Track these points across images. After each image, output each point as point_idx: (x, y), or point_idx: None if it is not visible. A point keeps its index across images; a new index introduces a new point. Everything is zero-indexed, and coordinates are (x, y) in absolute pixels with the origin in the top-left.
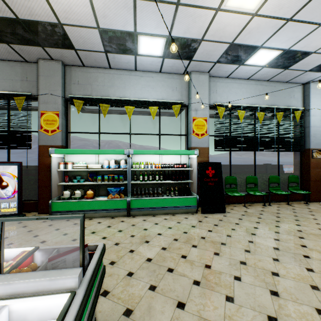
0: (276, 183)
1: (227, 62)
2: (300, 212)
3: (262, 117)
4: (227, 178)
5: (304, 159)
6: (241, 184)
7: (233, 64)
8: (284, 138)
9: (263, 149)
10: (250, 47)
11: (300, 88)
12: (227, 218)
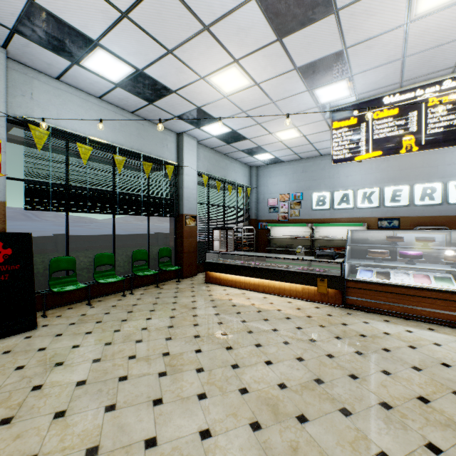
0: (144, 260)
1: (43, 44)
2: (164, 297)
3: (122, 163)
4: (57, 261)
5: (178, 227)
6: (91, 268)
7: (59, 55)
8: (154, 198)
9: (125, 212)
10: (78, 34)
11: (174, 137)
12: (31, 341)
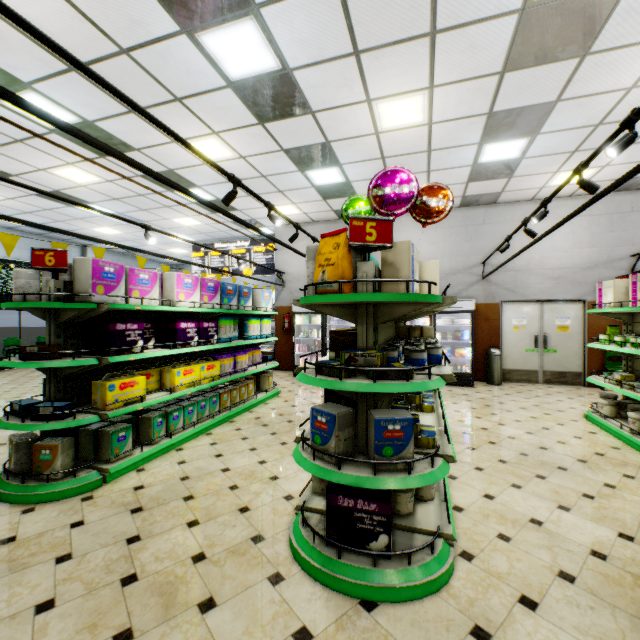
0: None
1: None
2: None
3: None
4: None
5: None
6: (1, 349)
7: None
8: None
9: None
10: None
11: (79, 248)
12: None
